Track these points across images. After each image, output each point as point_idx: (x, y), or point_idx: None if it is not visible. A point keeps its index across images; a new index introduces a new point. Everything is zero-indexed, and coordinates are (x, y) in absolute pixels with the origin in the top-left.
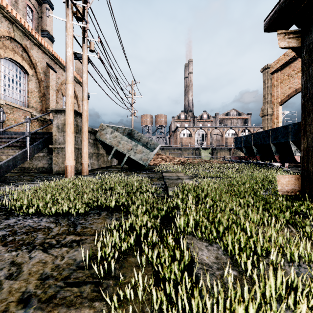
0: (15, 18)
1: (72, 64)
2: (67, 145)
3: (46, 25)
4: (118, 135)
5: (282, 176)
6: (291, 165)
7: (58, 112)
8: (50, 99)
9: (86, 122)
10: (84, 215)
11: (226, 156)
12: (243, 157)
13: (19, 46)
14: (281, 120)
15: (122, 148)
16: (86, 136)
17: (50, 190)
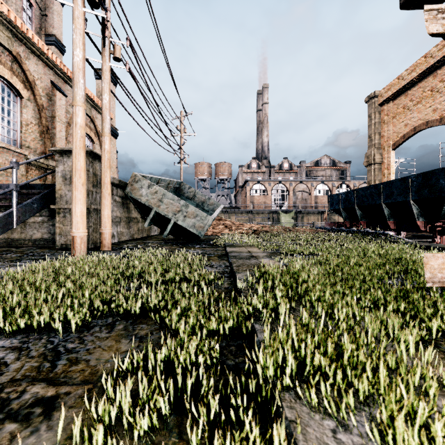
0: (1, 10)
1: (82, 76)
2: (74, 205)
3: (53, 27)
4: (159, 190)
5: (433, 255)
6: (409, 234)
7: (64, 154)
8: (56, 136)
9: (108, 169)
10: (82, 331)
11: (316, 222)
12: (342, 223)
13: (7, 54)
14: (394, 170)
15: (165, 210)
16: (108, 190)
17: (32, 279)
